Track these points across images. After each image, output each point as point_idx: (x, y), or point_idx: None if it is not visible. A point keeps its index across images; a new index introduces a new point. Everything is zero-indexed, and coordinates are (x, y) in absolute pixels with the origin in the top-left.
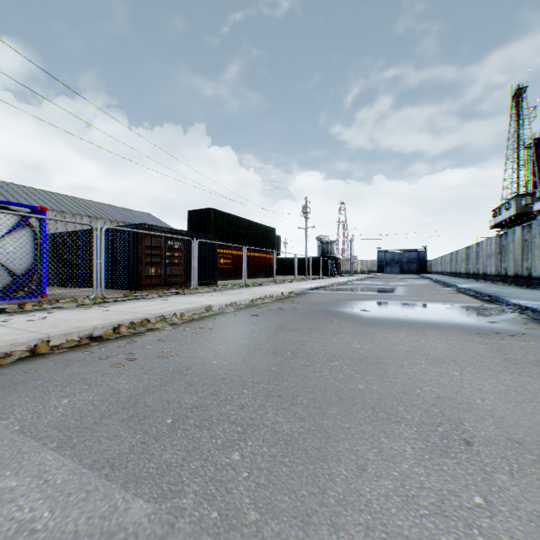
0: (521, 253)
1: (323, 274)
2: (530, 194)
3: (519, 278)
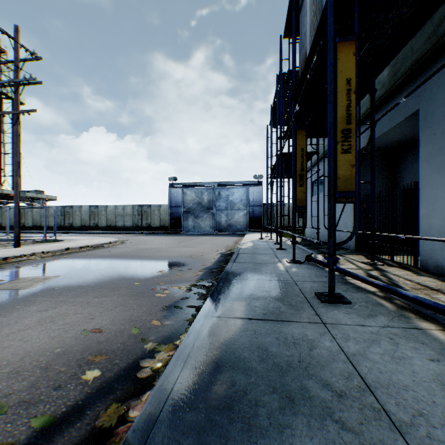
0: None
1: None
2: None
3: None
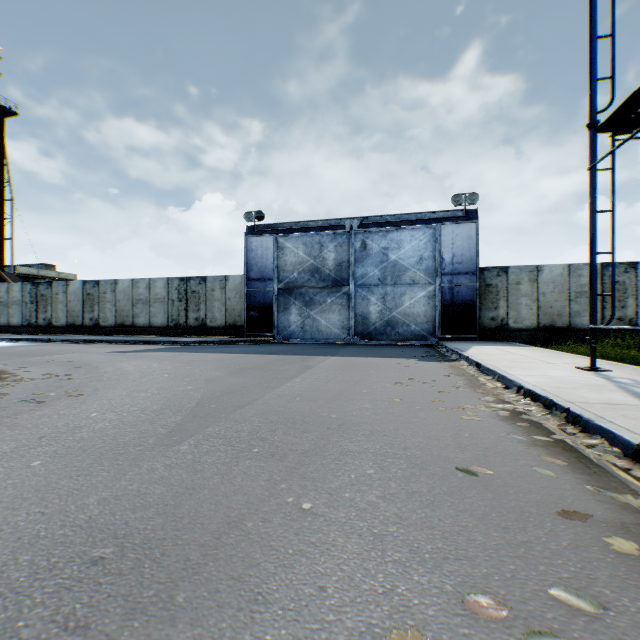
0: None
1: None
2: None
3: None
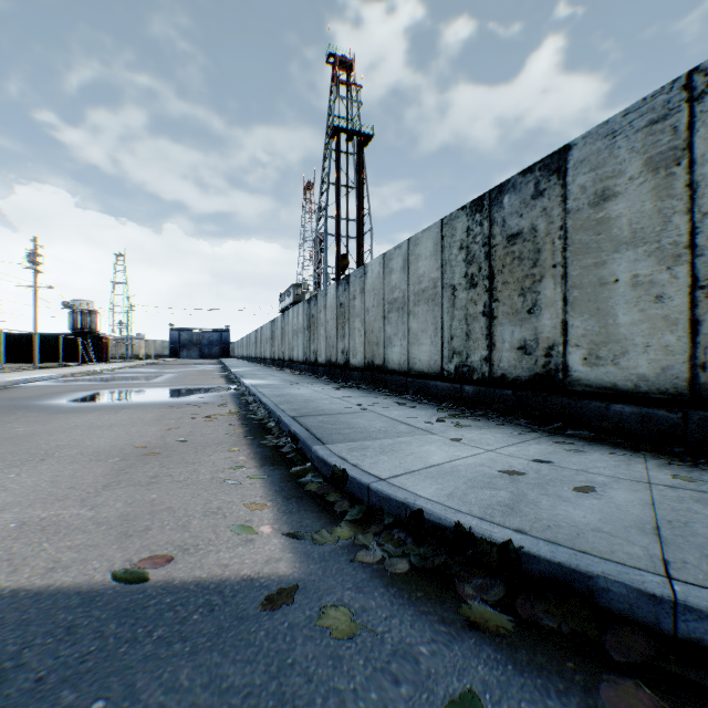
0: (281, 339)
1: (75, 360)
2: None
3: (280, 361)
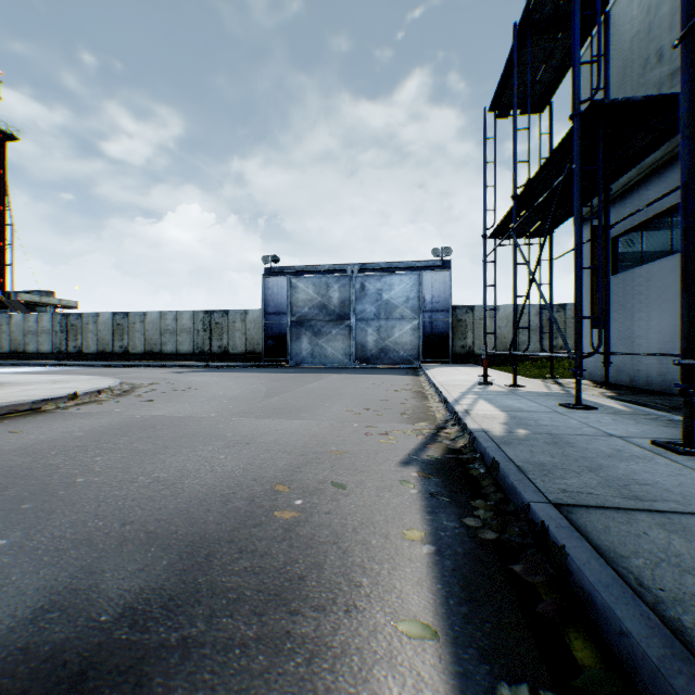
0: None
1: None
2: None
3: None
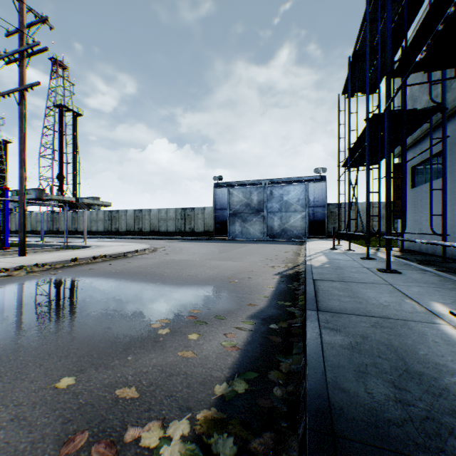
0: (72, 222)
1: None
2: (43, 189)
3: (70, 232)
